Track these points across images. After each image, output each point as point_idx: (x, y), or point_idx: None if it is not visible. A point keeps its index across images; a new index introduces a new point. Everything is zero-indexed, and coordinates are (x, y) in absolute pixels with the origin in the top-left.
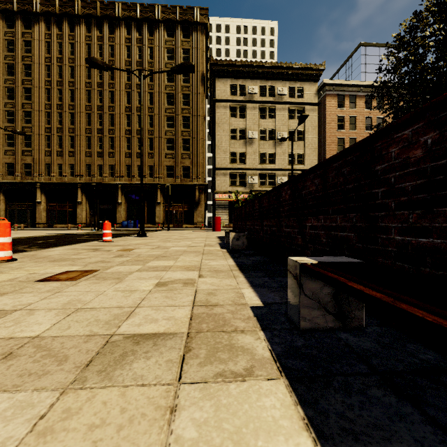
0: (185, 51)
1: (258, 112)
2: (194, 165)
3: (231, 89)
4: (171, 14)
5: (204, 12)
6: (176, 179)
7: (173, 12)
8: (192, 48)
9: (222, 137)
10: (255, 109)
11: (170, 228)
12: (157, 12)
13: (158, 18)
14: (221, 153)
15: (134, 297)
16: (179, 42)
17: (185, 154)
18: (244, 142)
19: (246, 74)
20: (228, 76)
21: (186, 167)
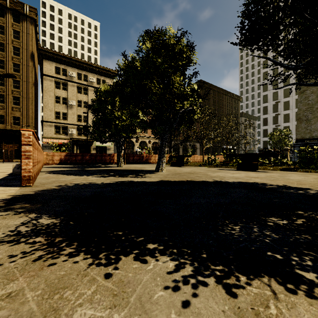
0: (15, 31)
1: (76, 88)
2: (24, 116)
3: (56, 69)
4: None
5: (33, 10)
6: (6, 126)
7: None
8: (22, 32)
9: (48, 100)
10: (74, 86)
11: (0, 162)
12: None
13: None
14: (48, 111)
15: None
16: (9, 23)
17: (15, 108)
18: (66, 106)
19: (68, 63)
20: (54, 60)
21: (17, 117)
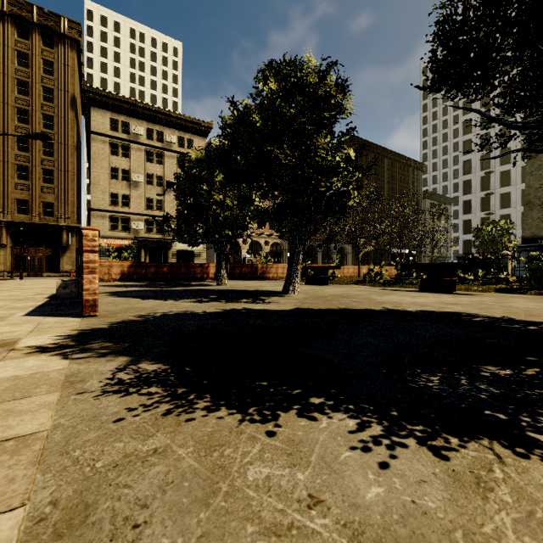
0: (47, 62)
1: (145, 154)
2: (60, 202)
3: (112, 123)
4: (24, 11)
5: (76, 26)
6: (32, 217)
7: (28, 9)
8: (57, 62)
9: (100, 175)
10: (141, 151)
11: (23, 277)
12: (1, 0)
13: (3, 9)
14: (99, 192)
15: (14, 294)
16: (37, 49)
17: (47, 188)
18: (127, 184)
19: (131, 112)
20: (108, 108)
21: (49, 203)
